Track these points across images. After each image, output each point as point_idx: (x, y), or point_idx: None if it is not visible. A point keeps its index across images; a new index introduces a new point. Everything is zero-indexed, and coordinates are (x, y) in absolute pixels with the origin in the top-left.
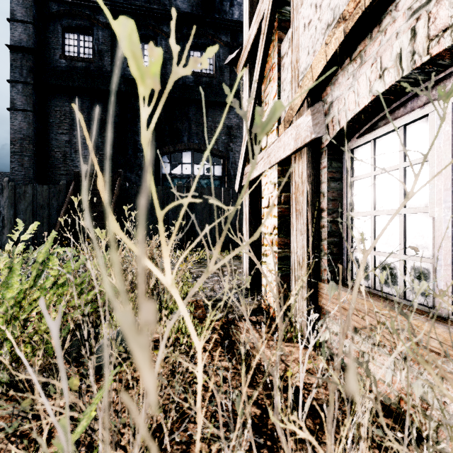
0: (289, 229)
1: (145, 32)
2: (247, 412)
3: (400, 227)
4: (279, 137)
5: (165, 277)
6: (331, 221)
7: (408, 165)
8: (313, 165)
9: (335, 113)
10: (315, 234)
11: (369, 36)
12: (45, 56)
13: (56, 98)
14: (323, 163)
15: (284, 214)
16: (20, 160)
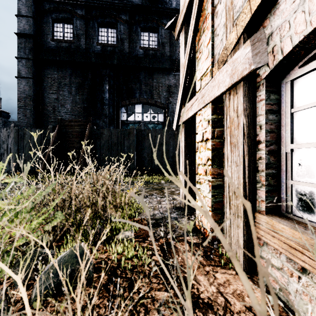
0: (222, 161)
1: (109, 20)
2: None
3: None
4: (213, 77)
5: None
6: (269, 153)
7: None
8: (249, 99)
9: (276, 42)
10: (251, 166)
11: None
12: (41, 39)
13: (48, 68)
14: (259, 96)
15: (217, 147)
16: (24, 112)
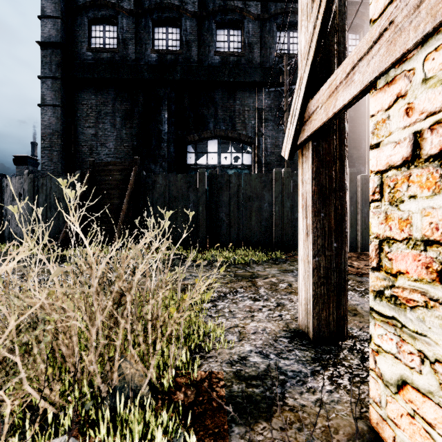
0: None
1: (169, 15)
2: None
3: None
4: None
5: None
6: None
7: None
8: None
9: None
10: None
11: None
12: (73, 50)
13: (83, 91)
14: None
15: None
16: (50, 155)
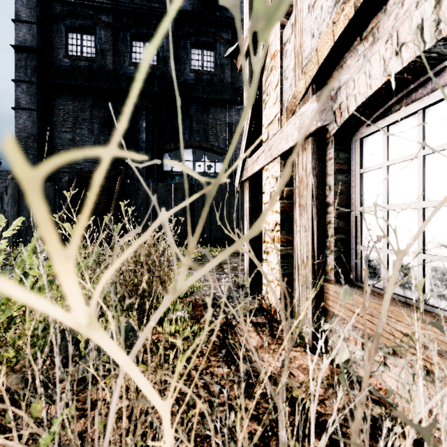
0: (292, 226)
1: (147, 31)
2: (246, 441)
3: (418, 223)
4: (281, 128)
5: (71, 313)
6: (338, 216)
7: (428, 152)
8: (318, 157)
9: (343, 99)
10: (320, 231)
11: (382, 10)
12: (49, 55)
13: (60, 96)
14: (329, 154)
15: (287, 210)
16: (25, 158)
